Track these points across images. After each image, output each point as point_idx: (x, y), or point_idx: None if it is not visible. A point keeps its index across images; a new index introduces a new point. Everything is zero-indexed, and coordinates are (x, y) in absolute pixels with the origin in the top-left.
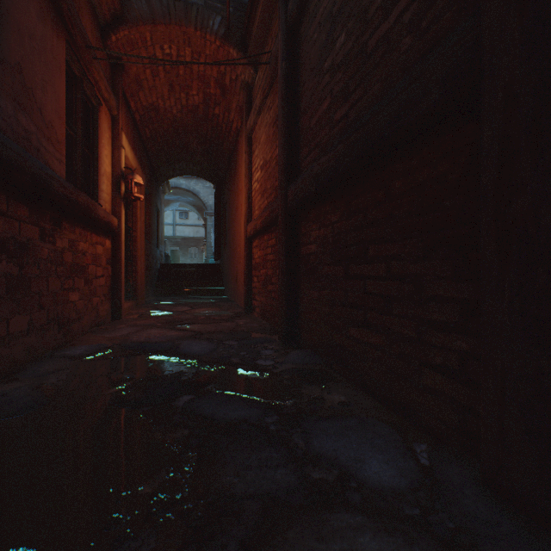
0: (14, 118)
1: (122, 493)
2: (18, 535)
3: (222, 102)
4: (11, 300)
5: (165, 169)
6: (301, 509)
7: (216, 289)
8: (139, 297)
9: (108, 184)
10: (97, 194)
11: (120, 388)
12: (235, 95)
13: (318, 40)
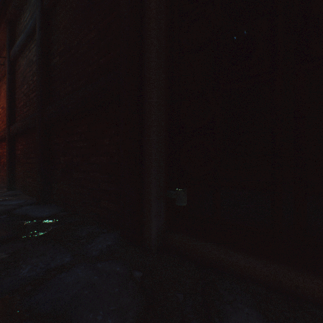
0: None
1: None
2: None
3: None
4: None
5: None
6: None
7: None
8: None
9: None
10: None
11: None
12: None
13: (21, 78)
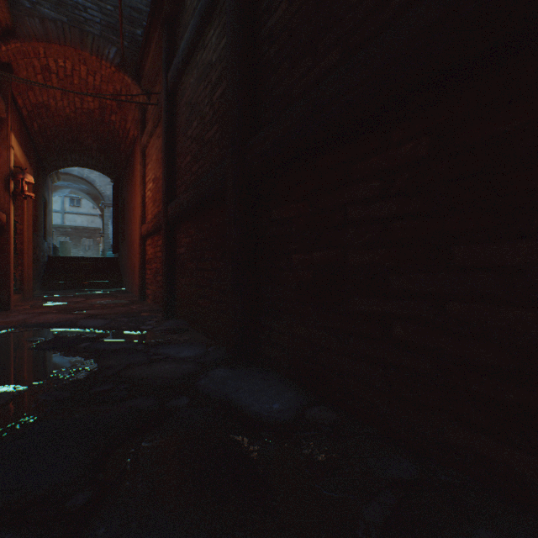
0: None
1: (54, 371)
2: (3, 384)
3: (119, 112)
4: None
5: (55, 159)
6: (144, 364)
7: (114, 282)
8: (27, 290)
9: None
10: None
11: (35, 344)
12: (131, 110)
13: (185, 113)
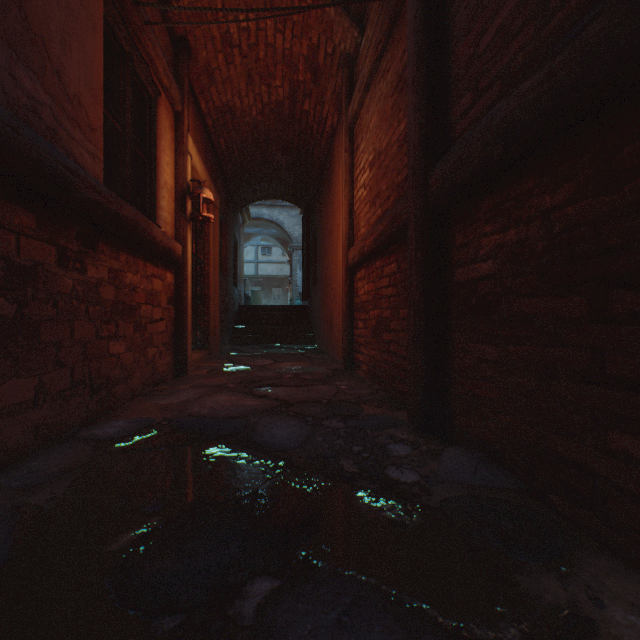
0: (5, 72)
1: None
2: None
3: (313, 91)
4: (0, 356)
5: (244, 191)
6: None
7: (304, 337)
8: (212, 346)
9: (169, 200)
10: (155, 212)
11: (137, 535)
12: (331, 77)
13: None
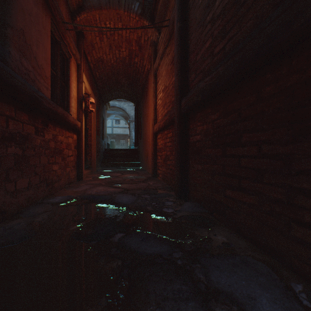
0: (19, 61)
1: None
2: None
3: (139, 54)
4: (17, 170)
5: (107, 95)
6: None
7: (135, 163)
8: (93, 167)
9: (75, 103)
10: (69, 108)
11: (78, 226)
12: (147, 49)
13: (202, 4)
